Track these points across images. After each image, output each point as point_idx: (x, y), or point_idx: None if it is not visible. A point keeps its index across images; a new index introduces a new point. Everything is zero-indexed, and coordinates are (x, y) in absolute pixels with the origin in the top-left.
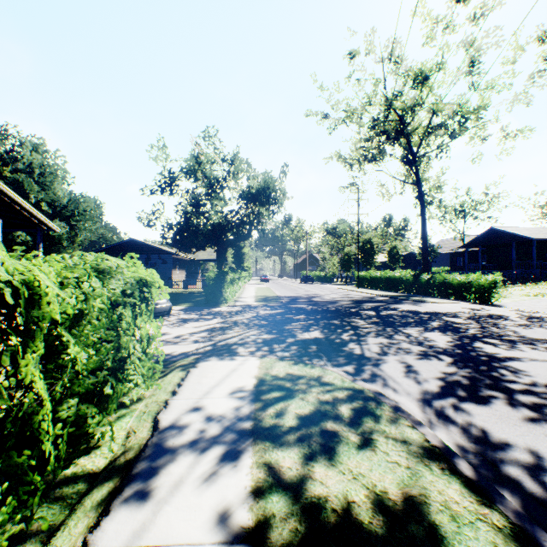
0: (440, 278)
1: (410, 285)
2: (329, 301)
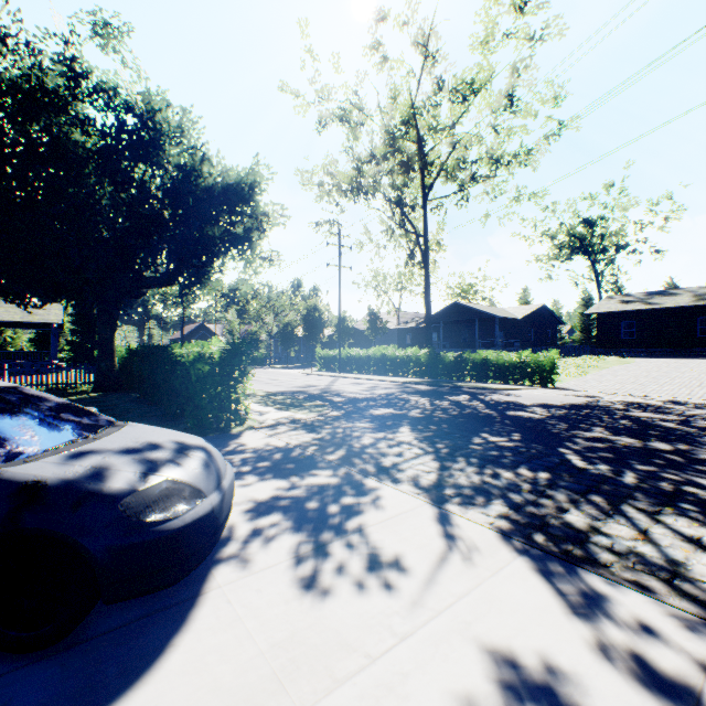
0: (478, 357)
1: (424, 367)
2: (384, 396)
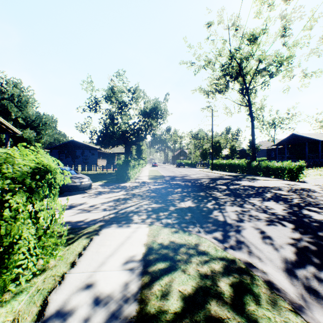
0: (264, 164)
1: (245, 169)
2: (195, 179)
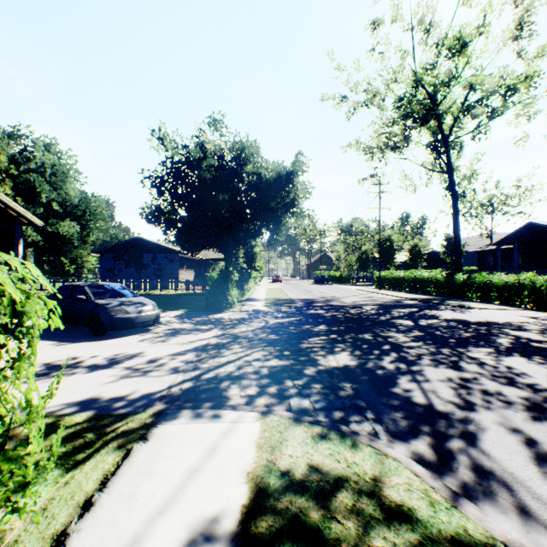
0: (481, 278)
1: (441, 287)
2: (350, 305)
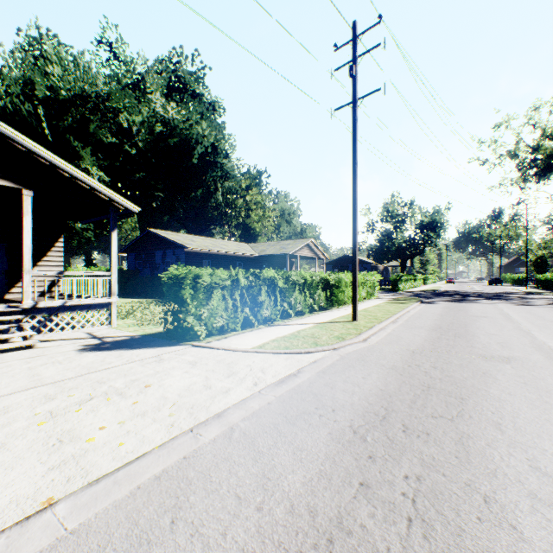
0: None
1: None
2: (468, 292)
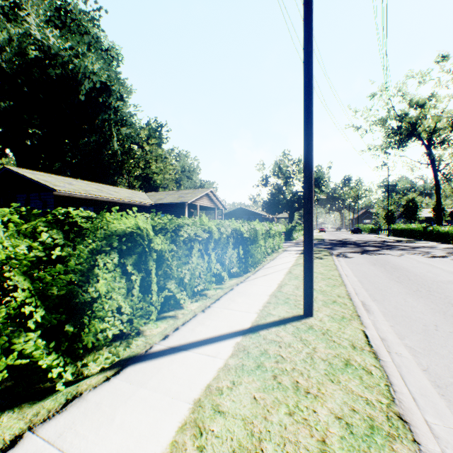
0: (435, 229)
1: (421, 234)
2: (351, 241)
